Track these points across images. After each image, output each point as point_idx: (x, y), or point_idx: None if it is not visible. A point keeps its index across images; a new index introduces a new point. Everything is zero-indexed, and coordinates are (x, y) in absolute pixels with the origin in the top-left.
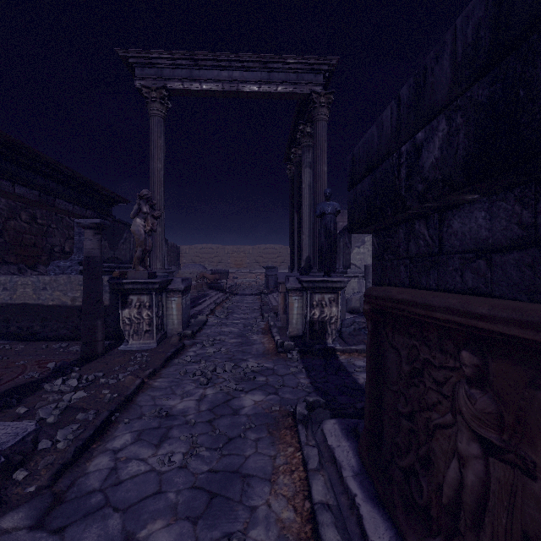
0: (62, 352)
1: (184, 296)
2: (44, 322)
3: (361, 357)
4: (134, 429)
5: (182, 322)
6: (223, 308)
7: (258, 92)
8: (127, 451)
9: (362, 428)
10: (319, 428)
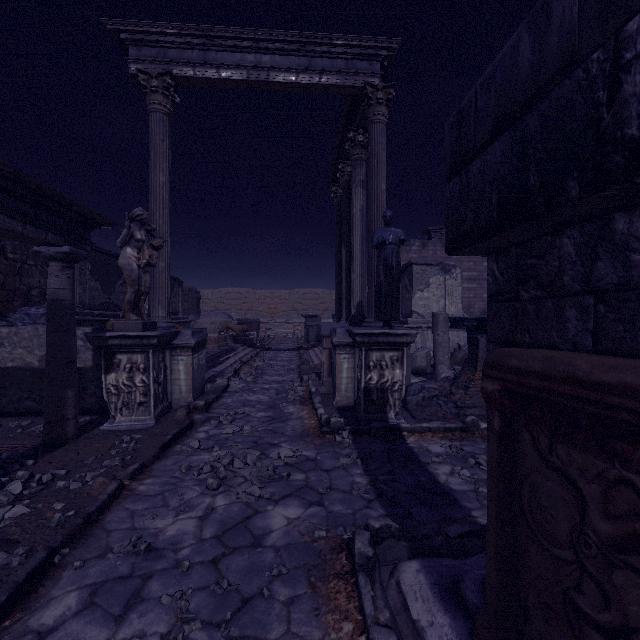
0: (19, 433)
1: (196, 354)
2: (0, 391)
3: (436, 438)
4: (87, 582)
5: (192, 389)
6: (251, 367)
7: (295, 83)
8: (62, 634)
9: (469, 588)
10: (392, 577)
